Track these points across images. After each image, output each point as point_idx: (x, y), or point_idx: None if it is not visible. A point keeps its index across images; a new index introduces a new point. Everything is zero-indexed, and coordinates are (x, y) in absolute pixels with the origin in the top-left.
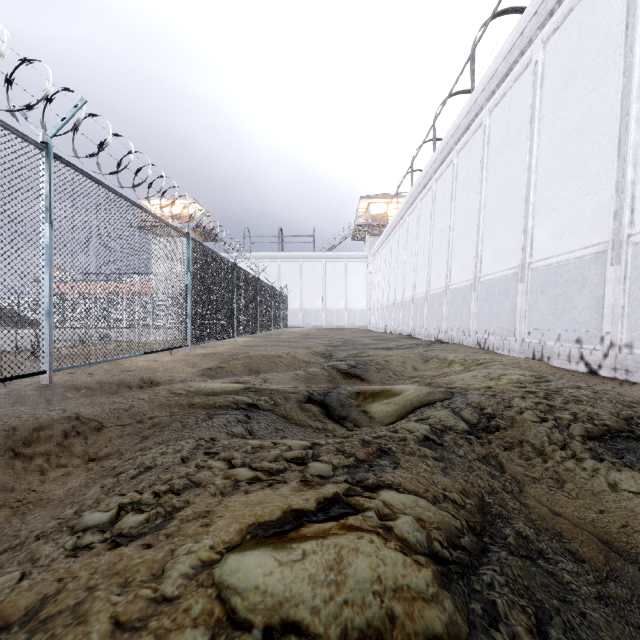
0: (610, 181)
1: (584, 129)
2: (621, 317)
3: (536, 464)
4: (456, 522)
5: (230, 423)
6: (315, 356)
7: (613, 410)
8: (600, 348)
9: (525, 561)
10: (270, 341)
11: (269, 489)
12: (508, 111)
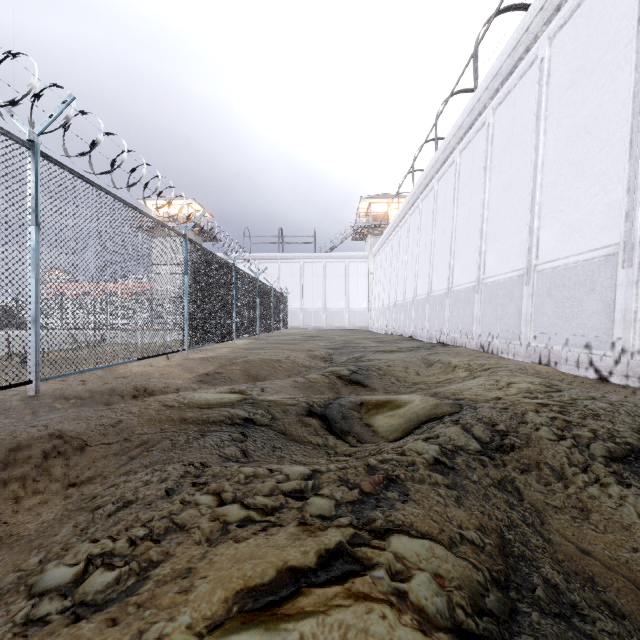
0: (621, 181)
1: (593, 127)
2: (633, 322)
3: (557, 490)
4: (478, 574)
5: (223, 443)
6: (315, 360)
7: (633, 425)
8: (611, 354)
9: (559, 622)
10: (270, 343)
11: (262, 536)
12: (512, 109)
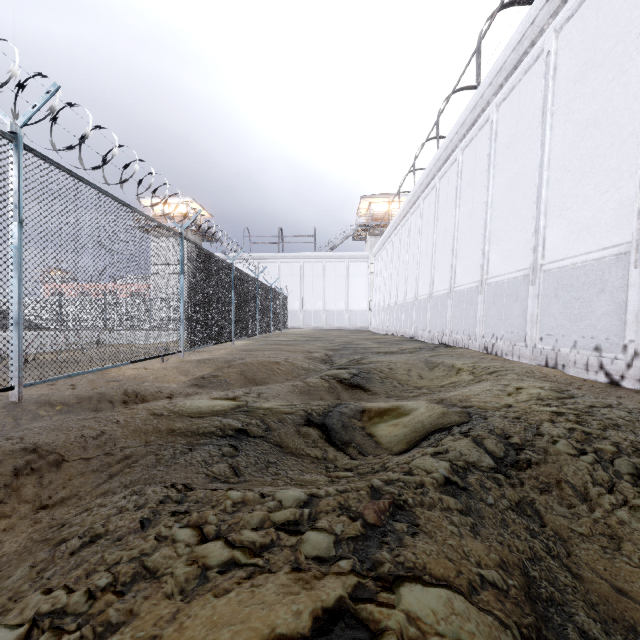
0: (633, 177)
1: (603, 122)
2: None
3: (581, 514)
4: (506, 635)
5: (212, 459)
6: (315, 362)
7: None
8: (622, 357)
9: None
10: (269, 344)
11: (247, 588)
12: (517, 105)
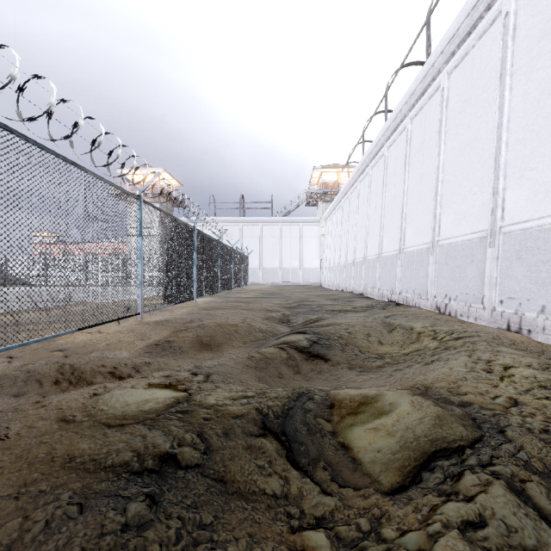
0: None
1: None
2: None
3: None
4: None
5: (100, 547)
6: (272, 322)
7: None
8: None
9: None
10: (229, 302)
11: None
12: (470, 71)
